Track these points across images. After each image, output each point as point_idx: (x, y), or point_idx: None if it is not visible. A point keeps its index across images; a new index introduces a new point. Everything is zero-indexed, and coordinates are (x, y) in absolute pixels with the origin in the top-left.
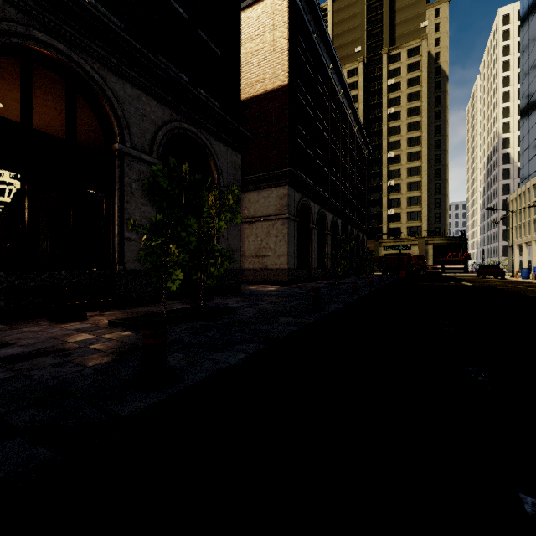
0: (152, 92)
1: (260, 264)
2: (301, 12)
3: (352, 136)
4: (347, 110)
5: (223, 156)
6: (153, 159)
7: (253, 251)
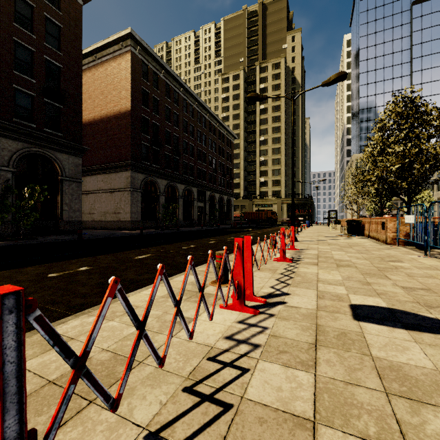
0: (9, 137)
1: (117, 218)
2: (146, 63)
3: (212, 130)
4: (206, 114)
5: (66, 160)
6: (10, 168)
7: (113, 210)
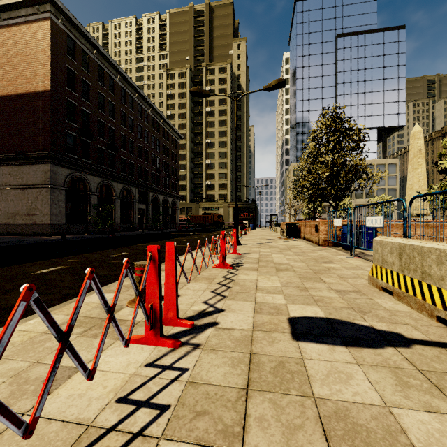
0: None
1: (31, 220)
2: (72, 38)
3: (155, 126)
4: (148, 108)
5: None
6: None
7: (25, 211)
